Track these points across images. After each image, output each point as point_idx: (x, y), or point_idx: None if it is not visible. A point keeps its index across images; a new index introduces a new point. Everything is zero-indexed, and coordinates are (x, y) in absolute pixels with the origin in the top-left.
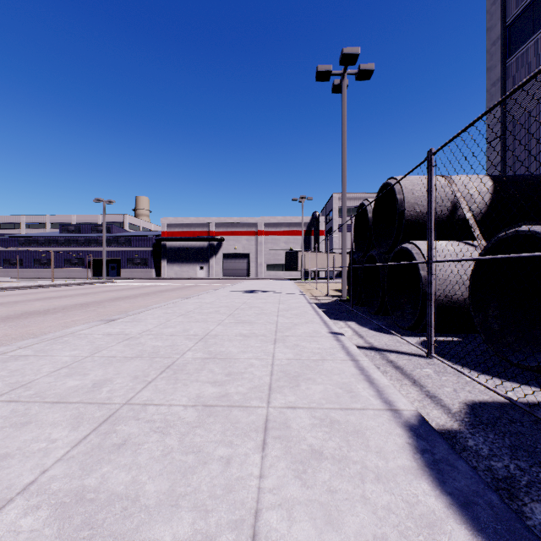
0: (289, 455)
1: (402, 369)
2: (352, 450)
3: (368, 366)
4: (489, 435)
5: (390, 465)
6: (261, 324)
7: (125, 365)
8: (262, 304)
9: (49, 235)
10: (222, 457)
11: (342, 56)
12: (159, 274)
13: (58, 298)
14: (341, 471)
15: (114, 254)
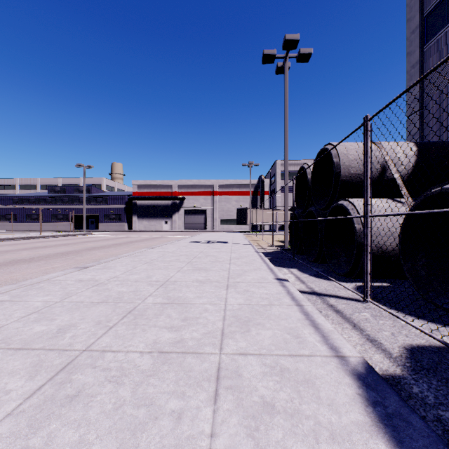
0: (241, 408)
1: (342, 313)
2: (304, 403)
3: (312, 311)
4: (433, 382)
5: (343, 420)
6: (215, 271)
7: (90, 310)
8: (216, 253)
9: (39, 195)
10: (174, 411)
11: (285, 41)
12: (131, 227)
13: (43, 248)
14: (294, 428)
15: (93, 211)
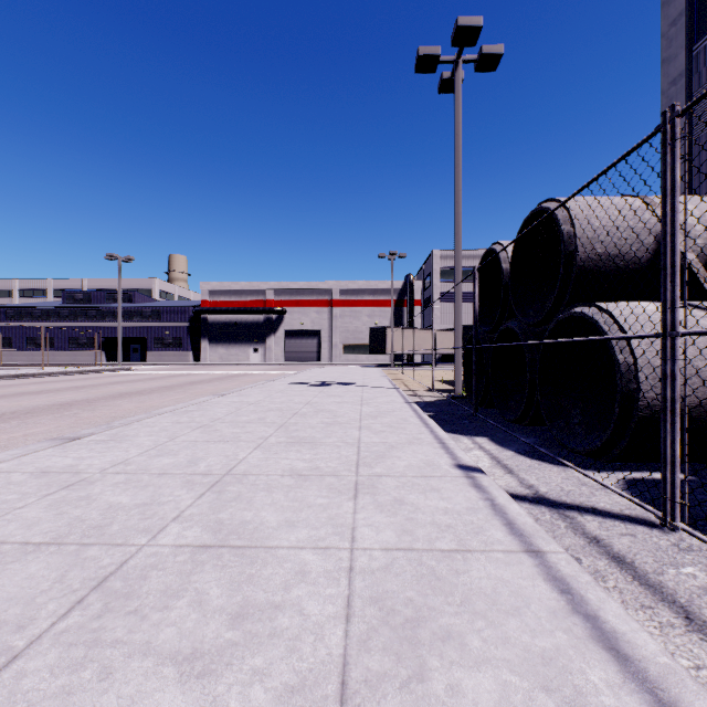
0: None
1: (634, 568)
2: None
3: (574, 575)
4: None
5: None
6: (332, 446)
7: (1, 576)
8: (335, 406)
9: (48, 305)
10: None
11: (457, 29)
12: (198, 358)
13: (34, 395)
14: None
15: (137, 332)
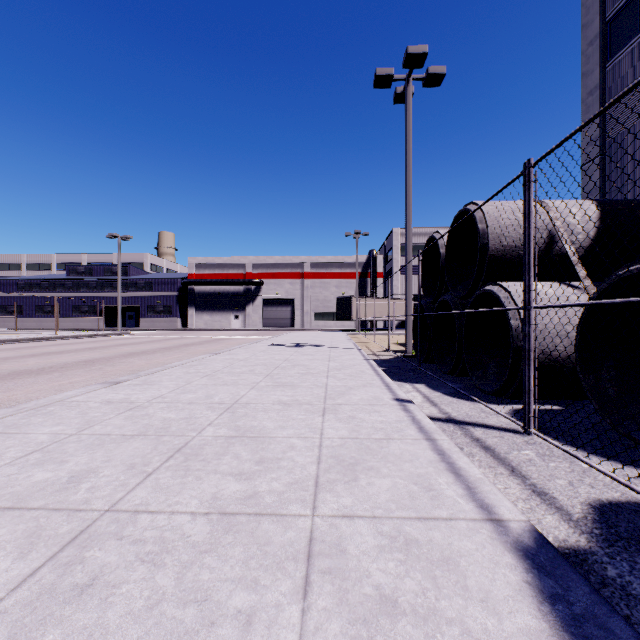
0: (345, 606)
1: (494, 451)
2: (443, 597)
3: (449, 448)
4: (637, 559)
5: (505, 627)
6: (306, 387)
7: (120, 447)
8: (308, 362)
9: (54, 277)
10: (240, 612)
11: (407, 56)
12: (186, 324)
13: (59, 354)
14: (429, 639)
15: (132, 301)
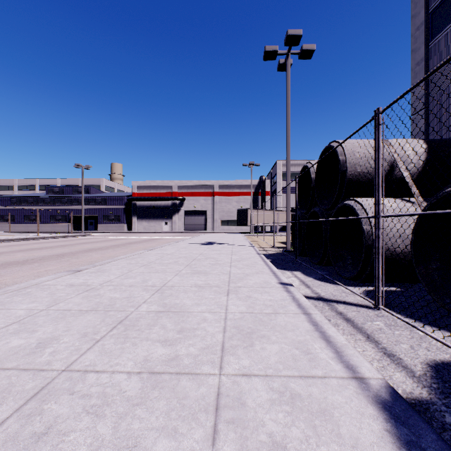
0: None
1: (353, 322)
2: (322, 444)
3: (321, 320)
4: None
5: None
6: (215, 274)
7: (77, 320)
8: (217, 255)
9: (37, 195)
10: None
11: (287, 37)
12: (130, 228)
13: (39, 250)
14: None
15: (92, 212)
